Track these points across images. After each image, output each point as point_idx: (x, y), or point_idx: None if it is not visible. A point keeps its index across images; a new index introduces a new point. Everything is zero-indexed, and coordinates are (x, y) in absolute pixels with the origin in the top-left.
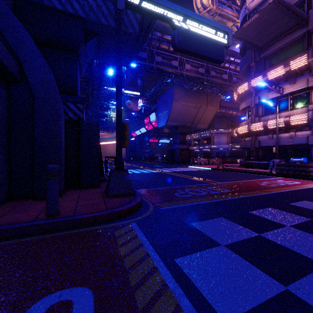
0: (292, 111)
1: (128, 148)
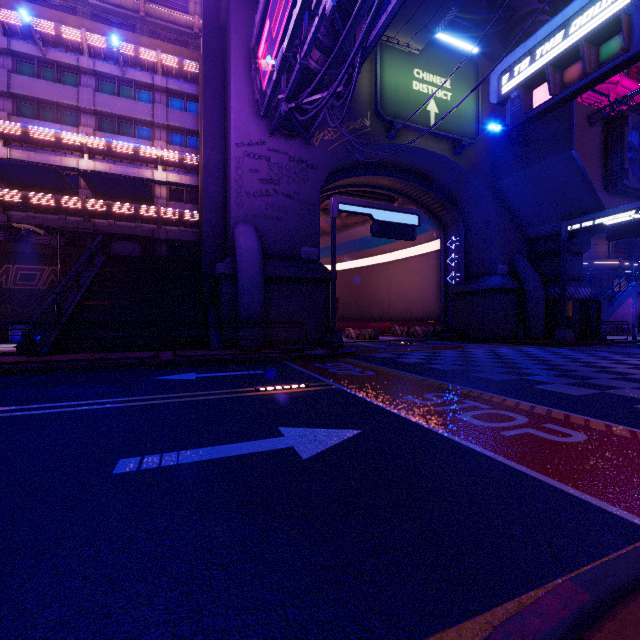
0: None
1: None
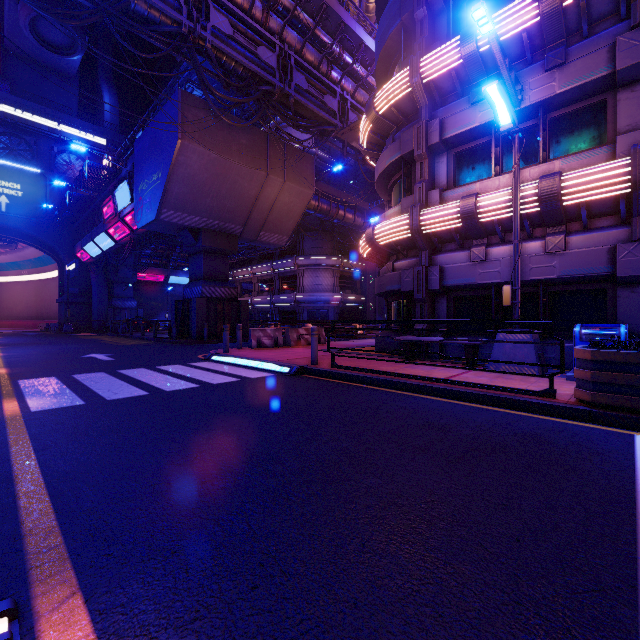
0: (553, 164)
1: (65, 295)
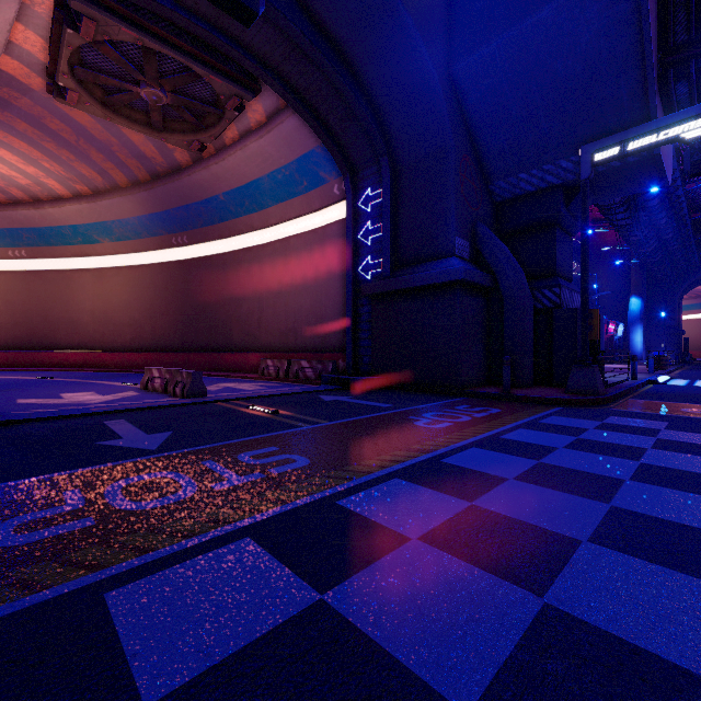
0: None
1: None
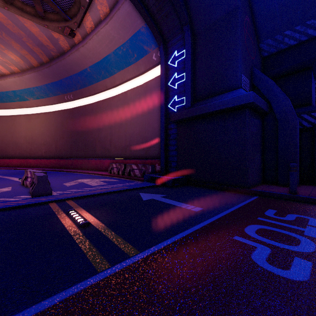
0: None
1: None
